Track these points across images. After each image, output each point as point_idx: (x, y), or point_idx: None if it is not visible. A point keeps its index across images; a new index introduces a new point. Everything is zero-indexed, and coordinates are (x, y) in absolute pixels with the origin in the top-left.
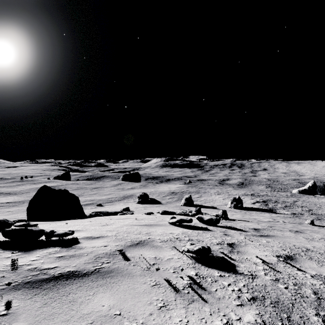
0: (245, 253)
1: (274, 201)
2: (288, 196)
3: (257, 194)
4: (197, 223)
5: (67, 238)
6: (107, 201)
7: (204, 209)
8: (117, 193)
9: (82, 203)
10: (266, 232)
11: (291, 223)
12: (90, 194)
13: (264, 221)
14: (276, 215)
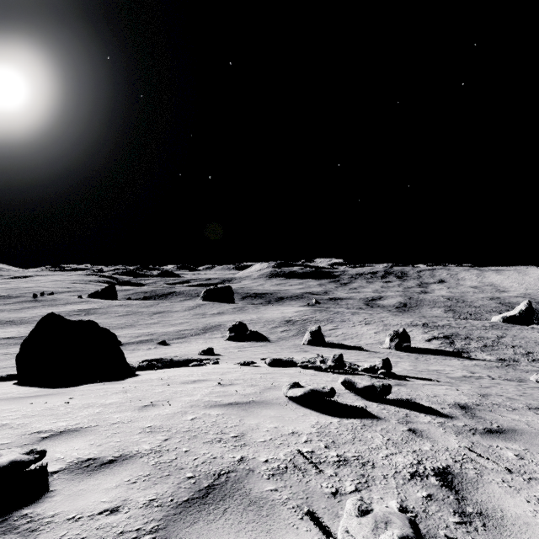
0: (502, 523)
1: (465, 336)
2: (487, 328)
3: (432, 324)
4: (342, 393)
5: (23, 473)
6: (176, 336)
7: (344, 352)
8: (193, 321)
9: (133, 340)
10: (490, 417)
11: (505, 379)
12: (147, 324)
13: (457, 376)
14: (471, 362)
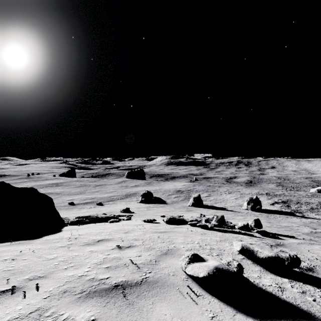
0: None
1: (296, 202)
2: (309, 196)
3: (272, 194)
4: (239, 261)
5: None
6: (108, 200)
7: (217, 212)
8: (119, 190)
9: (82, 202)
10: None
11: None
12: (92, 192)
13: (308, 232)
14: (307, 220)
